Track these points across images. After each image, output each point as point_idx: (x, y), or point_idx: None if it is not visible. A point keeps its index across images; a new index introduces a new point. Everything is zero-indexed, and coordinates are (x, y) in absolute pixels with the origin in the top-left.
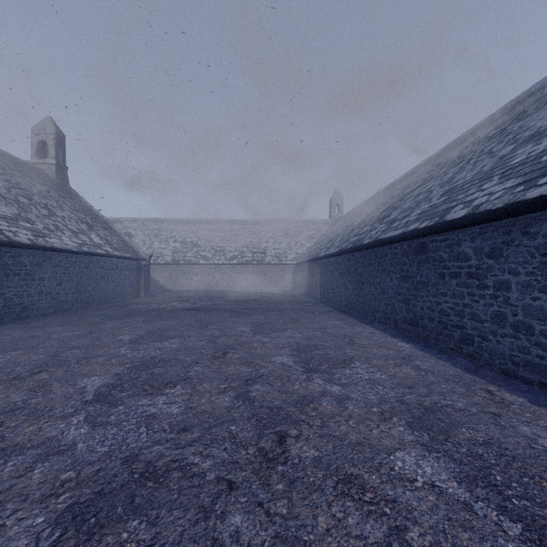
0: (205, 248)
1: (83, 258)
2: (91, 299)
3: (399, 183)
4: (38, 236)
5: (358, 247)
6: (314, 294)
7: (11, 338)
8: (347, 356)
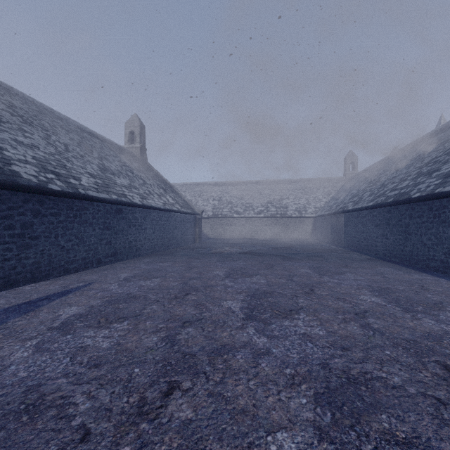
0: (237, 204)
1: (165, 214)
2: (169, 243)
3: (429, 138)
4: (143, 198)
5: (404, 200)
6: (339, 243)
7: (143, 269)
8: (433, 300)
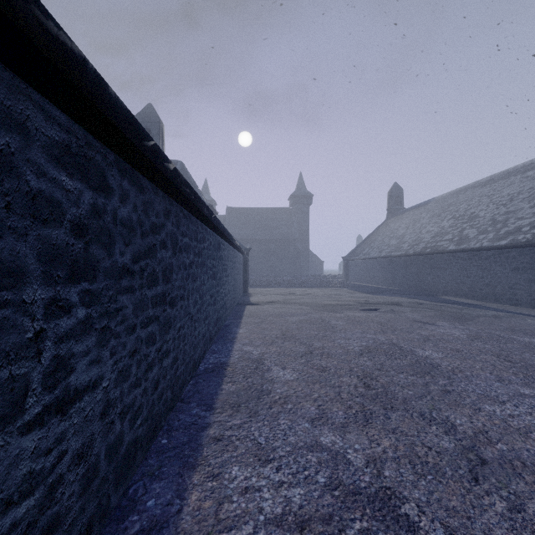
0: None
1: None
2: None
3: None
4: None
5: (189, 187)
6: None
7: None
8: (297, 323)
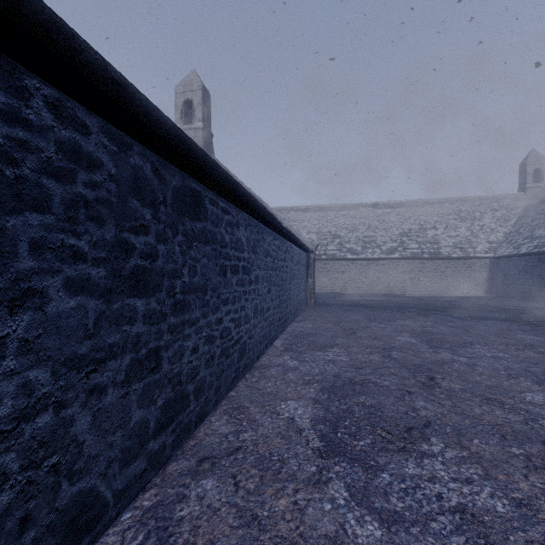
0: (349, 239)
1: (282, 242)
2: (286, 314)
3: None
4: None
5: None
6: None
7: None
8: None
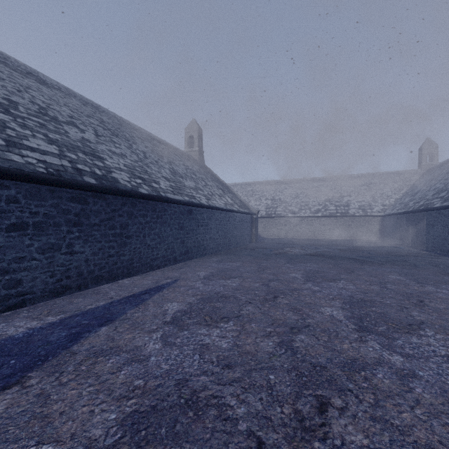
0: (291, 203)
1: (227, 214)
2: (230, 243)
3: None
4: (208, 199)
5: None
6: (419, 246)
7: (217, 269)
8: None
